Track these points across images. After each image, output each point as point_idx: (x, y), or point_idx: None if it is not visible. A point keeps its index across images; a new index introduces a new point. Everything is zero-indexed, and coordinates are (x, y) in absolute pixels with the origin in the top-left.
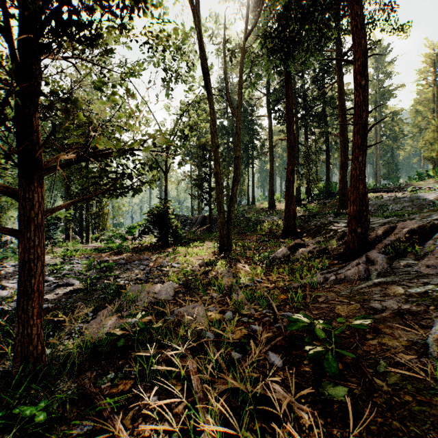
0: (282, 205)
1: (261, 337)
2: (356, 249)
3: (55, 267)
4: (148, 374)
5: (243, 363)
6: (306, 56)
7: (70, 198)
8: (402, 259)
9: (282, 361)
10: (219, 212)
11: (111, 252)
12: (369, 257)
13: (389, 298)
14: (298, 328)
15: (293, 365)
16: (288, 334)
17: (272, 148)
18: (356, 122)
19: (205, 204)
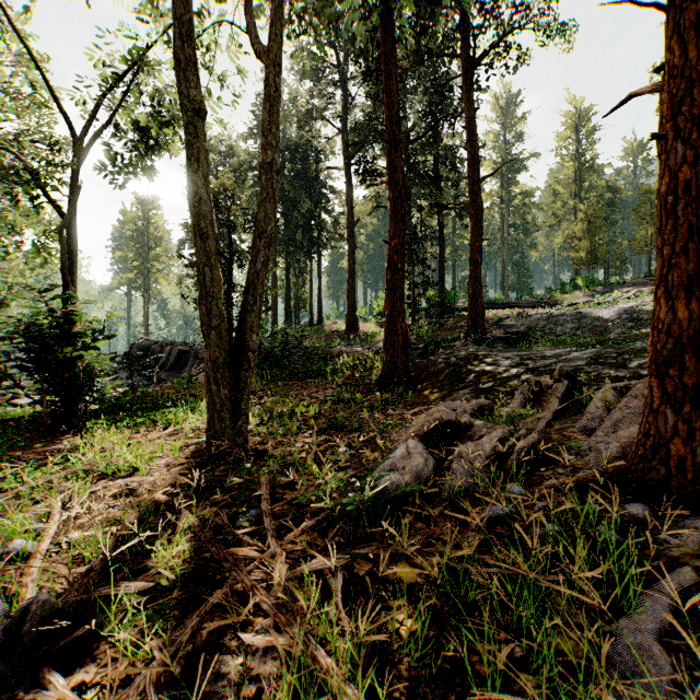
0: (371, 326)
1: None
2: (698, 463)
3: None
4: None
5: None
6: None
7: None
8: None
9: None
10: (206, 328)
11: None
12: None
13: None
14: None
15: None
16: None
17: (352, 226)
18: None
19: None
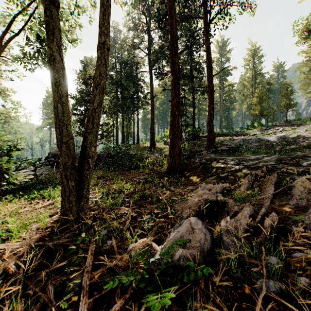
0: (161, 144)
1: None
2: None
3: None
4: None
5: None
6: None
7: None
8: None
9: None
10: (59, 143)
11: None
12: None
13: None
14: None
15: None
16: None
17: (153, 98)
18: None
19: None
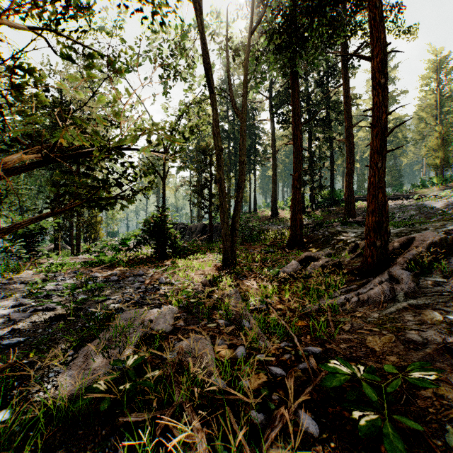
0: (286, 213)
1: (284, 384)
2: (375, 264)
3: (35, 287)
4: (141, 451)
5: (269, 432)
6: (314, 55)
7: (39, 211)
8: (427, 275)
9: (318, 424)
10: (222, 222)
11: (103, 266)
12: (392, 274)
13: (427, 326)
14: (339, 383)
15: (333, 432)
16: (319, 381)
17: (274, 154)
18: (375, 125)
19: (206, 212)
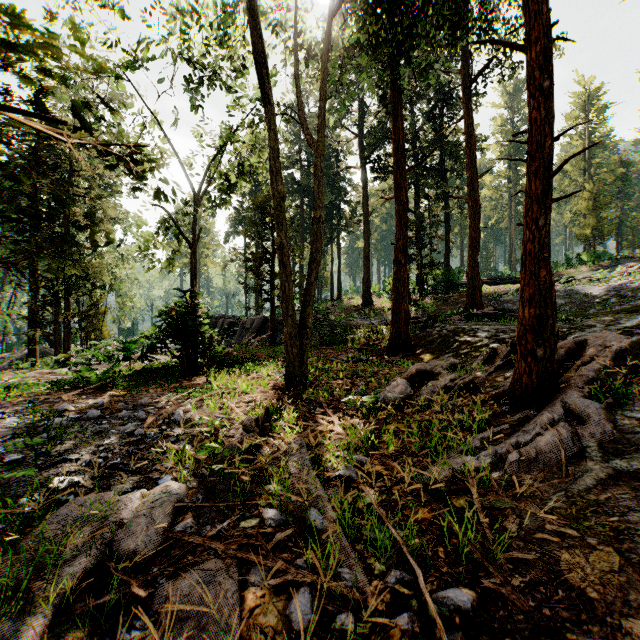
0: (383, 301)
1: None
2: (535, 386)
3: None
4: None
5: None
6: (428, 60)
7: None
8: (625, 408)
9: None
10: (285, 315)
11: (88, 388)
12: (570, 407)
13: None
14: None
15: None
16: None
17: (367, 216)
18: (535, 156)
19: (265, 299)
